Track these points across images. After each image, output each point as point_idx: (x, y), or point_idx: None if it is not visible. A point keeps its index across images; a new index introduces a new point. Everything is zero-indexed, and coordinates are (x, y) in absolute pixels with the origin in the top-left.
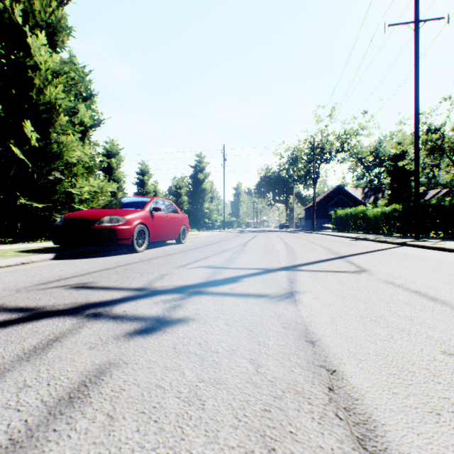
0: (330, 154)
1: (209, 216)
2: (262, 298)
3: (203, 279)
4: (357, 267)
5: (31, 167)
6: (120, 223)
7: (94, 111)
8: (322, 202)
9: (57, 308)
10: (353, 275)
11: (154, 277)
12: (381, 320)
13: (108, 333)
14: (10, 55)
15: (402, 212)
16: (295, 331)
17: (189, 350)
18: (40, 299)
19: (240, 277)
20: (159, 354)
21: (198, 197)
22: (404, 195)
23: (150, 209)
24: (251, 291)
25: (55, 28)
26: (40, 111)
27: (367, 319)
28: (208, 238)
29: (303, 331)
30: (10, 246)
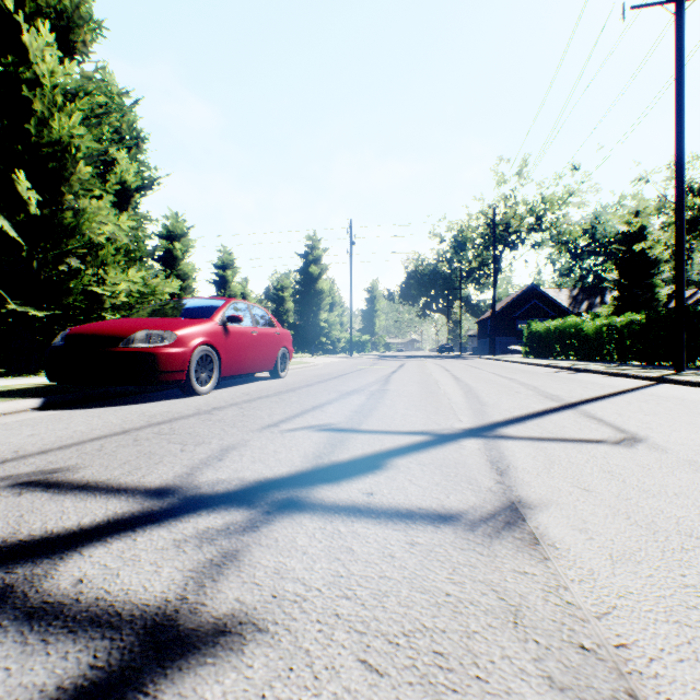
0: (518, 236)
1: (328, 333)
2: (448, 526)
3: (308, 460)
4: (616, 429)
5: (26, 248)
6: (164, 344)
7: (144, 165)
8: (505, 311)
9: None
10: (623, 451)
11: (206, 455)
12: None
13: None
14: None
15: (645, 325)
16: None
17: None
18: None
19: (385, 454)
20: None
21: (310, 303)
22: (641, 299)
23: (222, 319)
24: (416, 502)
25: (71, 19)
26: (43, 157)
27: None
28: (326, 369)
29: None
30: None
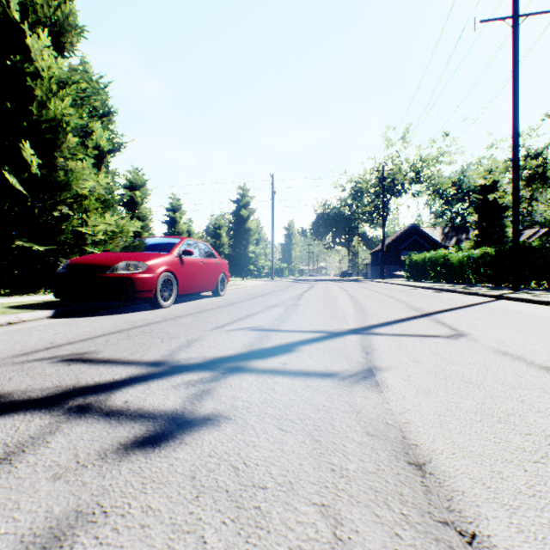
0: (402, 186)
1: (255, 262)
2: (329, 379)
3: (246, 347)
4: (452, 329)
5: (30, 199)
6: (139, 271)
7: (113, 133)
8: (393, 245)
9: (28, 395)
10: (450, 341)
11: (179, 344)
12: (516, 421)
13: (91, 444)
14: (6, 60)
15: (495, 257)
16: (387, 442)
17: (217, 482)
18: (10, 379)
19: (295, 343)
20: (165, 492)
21: (241, 239)
22: (495, 236)
23: (178, 253)
24: (312, 368)
25: (62, 26)
26: (42, 130)
27: (494, 418)
28: (254, 289)
29: (401, 442)
30: (2, 300)
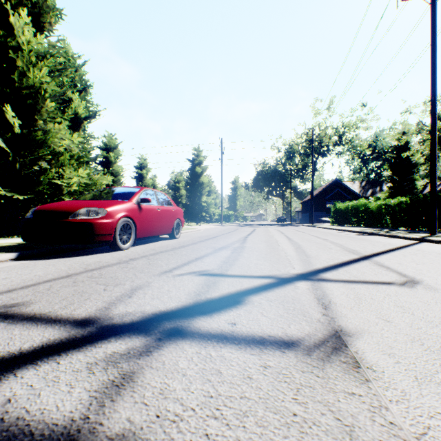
0: (327, 148)
1: (207, 210)
2: (291, 351)
3: (191, 297)
4: (400, 274)
5: (12, 155)
6: (99, 216)
7: (89, 103)
8: (319, 196)
9: None
10: (408, 291)
11: (121, 293)
12: None
13: None
14: None
15: (410, 205)
16: None
17: None
18: None
19: (244, 293)
20: None
21: (195, 191)
22: (406, 188)
23: (137, 200)
24: (266, 331)
25: (41, 7)
26: (23, 96)
27: None
28: (205, 232)
29: None
30: None
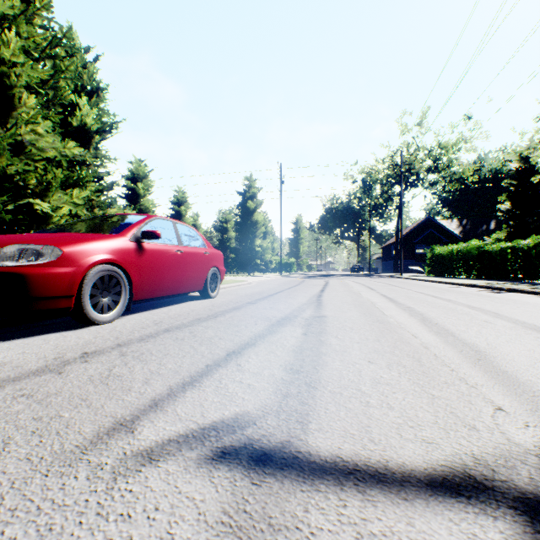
0: (418, 176)
1: (262, 256)
2: None
3: None
4: None
5: None
6: (41, 261)
7: (104, 112)
8: (406, 238)
9: None
10: None
11: None
12: None
13: None
14: None
15: None
16: None
17: None
18: None
19: None
20: None
21: (247, 232)
22: (532, 226)
23: (135, 235)
24: None
25: None
26: None
27: None
28: (258, 287)
29: None
30: None
